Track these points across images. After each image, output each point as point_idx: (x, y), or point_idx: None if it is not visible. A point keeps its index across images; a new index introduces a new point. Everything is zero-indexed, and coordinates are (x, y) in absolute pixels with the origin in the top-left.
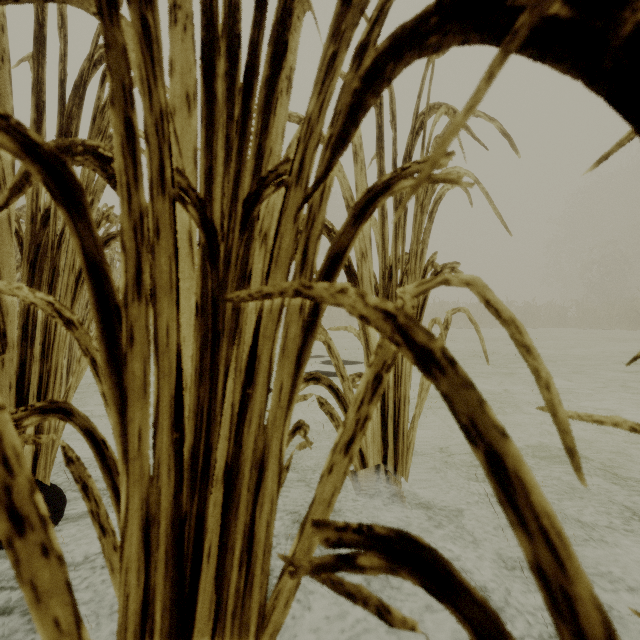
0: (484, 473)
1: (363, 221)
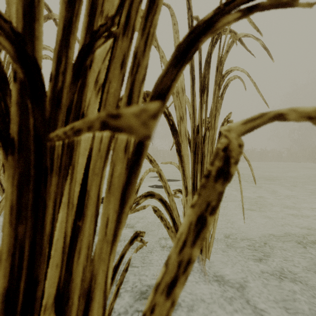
0: None
1: (185, 62)
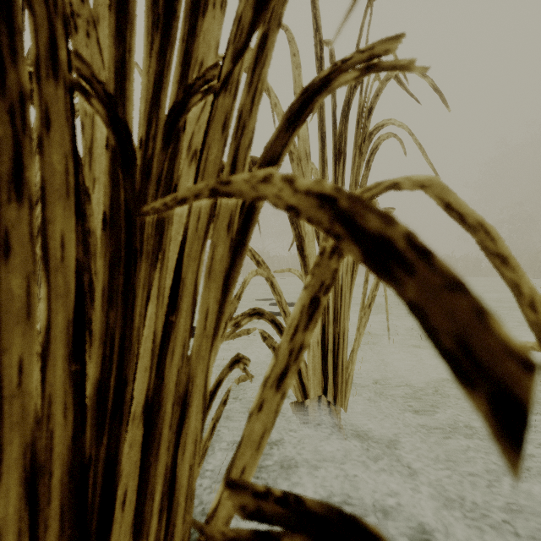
0: (490, 434)
1: (298, 125)
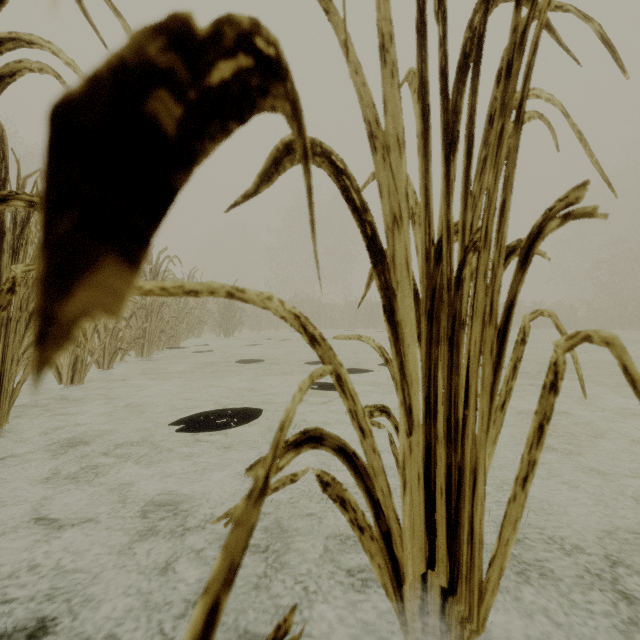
0: None
1: None
